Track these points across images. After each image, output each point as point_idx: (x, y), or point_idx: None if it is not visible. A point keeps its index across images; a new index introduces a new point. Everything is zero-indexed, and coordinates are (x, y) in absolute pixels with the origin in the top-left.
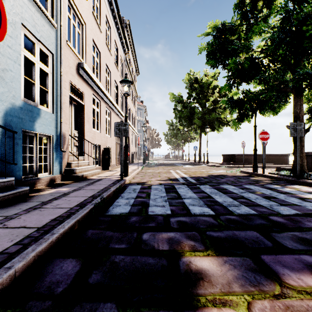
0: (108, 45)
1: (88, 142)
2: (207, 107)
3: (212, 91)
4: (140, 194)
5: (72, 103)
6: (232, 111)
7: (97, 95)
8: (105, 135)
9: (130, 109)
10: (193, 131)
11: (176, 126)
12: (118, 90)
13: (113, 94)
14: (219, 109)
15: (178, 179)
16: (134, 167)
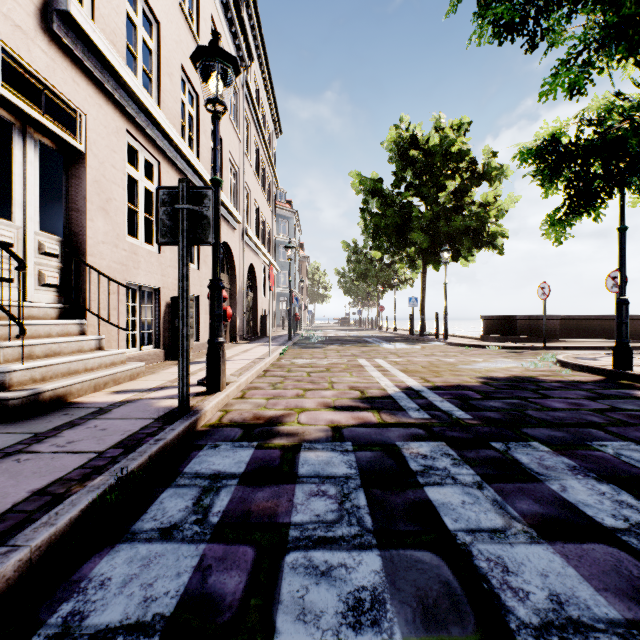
0: (191, 22)
1: (98, 273)
2: (443, 202)
3: (454, 165)
4: (222, 553)
5: (28, 136)
6: (548, 186)
7: (145, 139)
8: (176, 262)
9: (258, 209)
10: (406, 264)
11: (364, 255)
12: (224, 152)
13: (206, 158)
14: (472, 207)
15: (396, 398)
16: (262, 351)
